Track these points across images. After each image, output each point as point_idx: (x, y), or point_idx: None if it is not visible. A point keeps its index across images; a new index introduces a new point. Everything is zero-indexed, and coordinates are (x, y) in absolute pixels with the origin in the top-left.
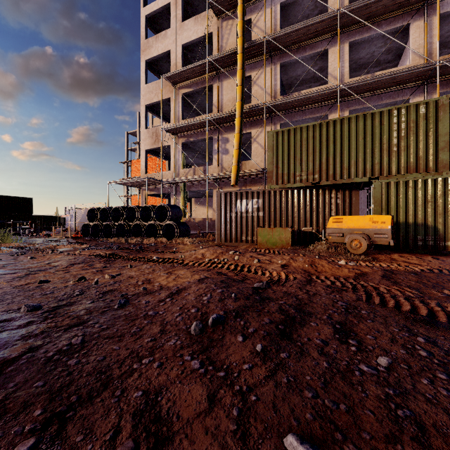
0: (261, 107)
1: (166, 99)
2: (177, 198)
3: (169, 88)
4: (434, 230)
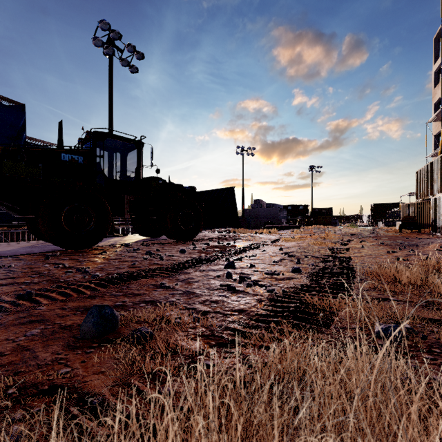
0: None
1: None
2: None
3: None
4: (441, 223)
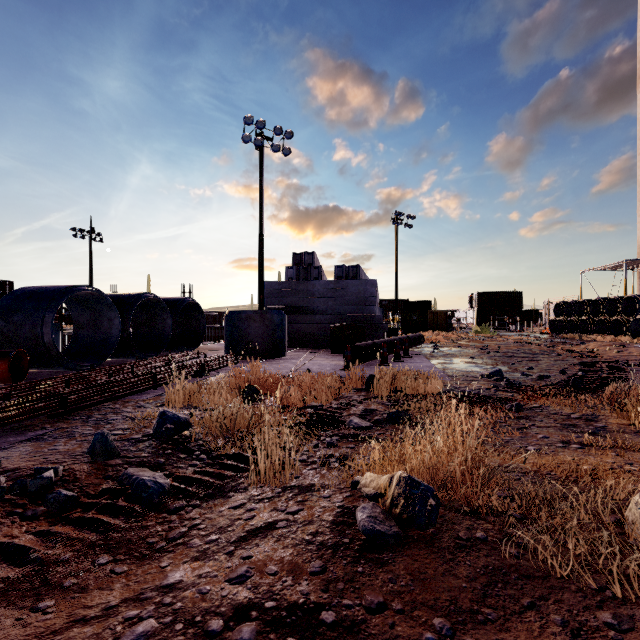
0: None
1: None
2: None
3: None
4: None
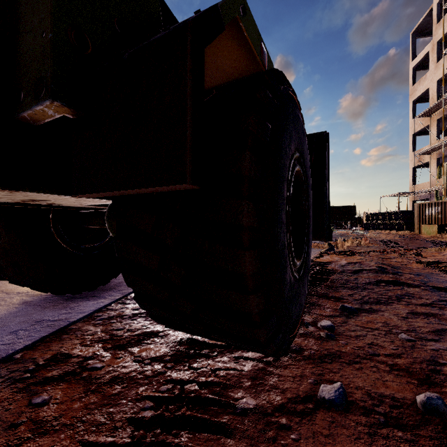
0: None
1: (426, 126)
2: None
3: (427, 118)
4: None
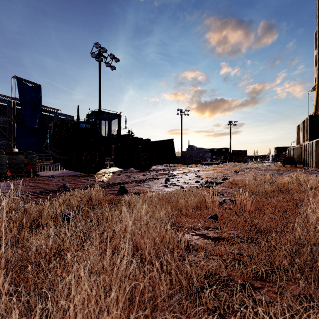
0: None
1: None
2: None
3: None
4: (307, 160)
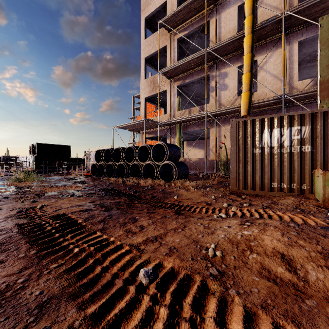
0: (276, 22)
1: (162, 48)
2: (173, 139)
3: (165, 36)
4: None
